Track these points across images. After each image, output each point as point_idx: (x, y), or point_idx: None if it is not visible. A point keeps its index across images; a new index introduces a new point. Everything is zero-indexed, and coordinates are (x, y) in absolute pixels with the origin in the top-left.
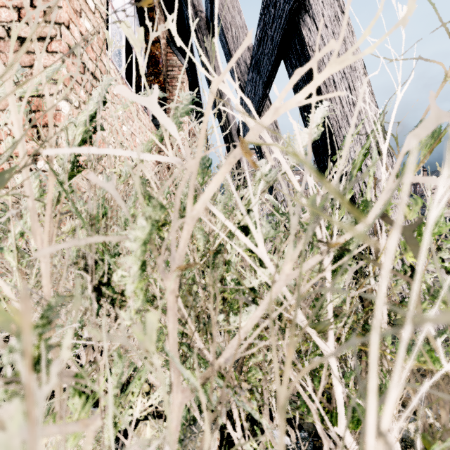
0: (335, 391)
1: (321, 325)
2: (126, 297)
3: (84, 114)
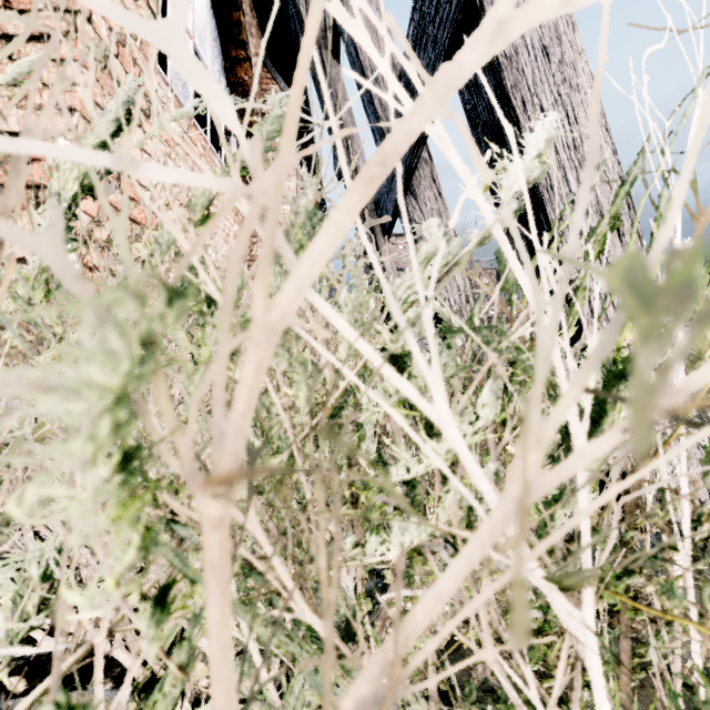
0: (578, 691)
1: (574, 577)
2: (158, 498)
3: (86, 141)
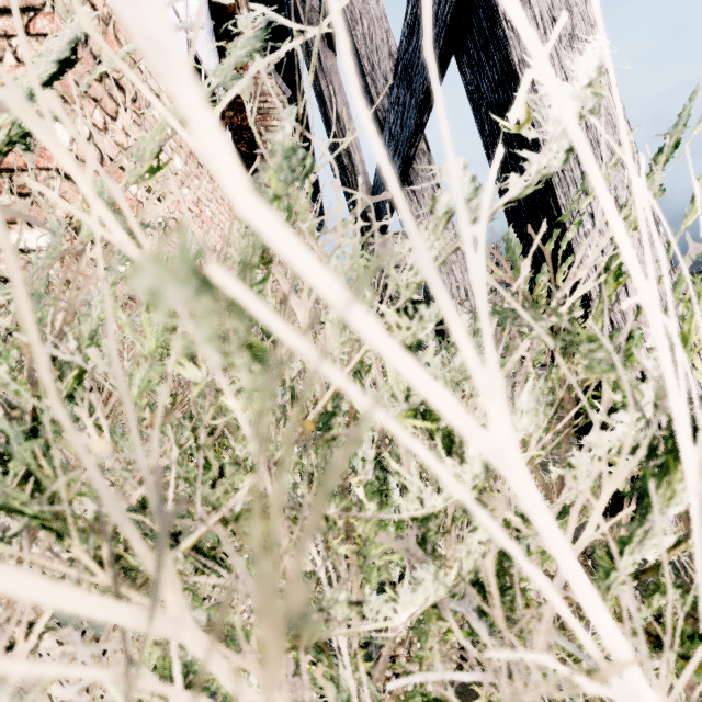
0: None
1: None
2: None
3: (17, 83)
